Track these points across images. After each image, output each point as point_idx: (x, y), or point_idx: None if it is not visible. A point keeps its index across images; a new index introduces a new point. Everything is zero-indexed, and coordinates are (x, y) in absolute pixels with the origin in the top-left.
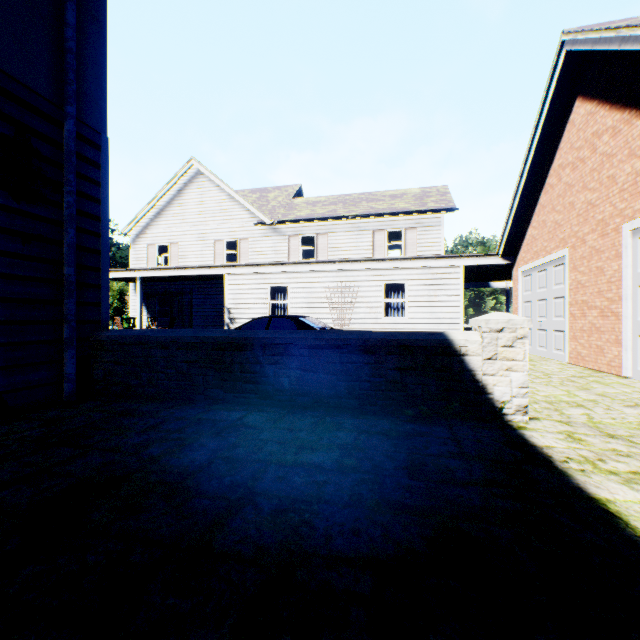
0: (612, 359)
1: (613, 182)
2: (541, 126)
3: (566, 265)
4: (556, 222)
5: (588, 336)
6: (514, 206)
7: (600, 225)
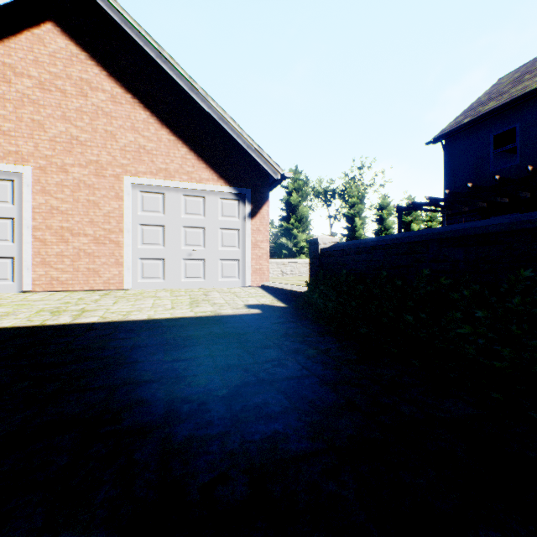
0: (113, 278)
1: (114, 139)
2: (5, 3)
3: (27, 185)
4: None
5: (75, 261)
6: None
7: (96, 166)
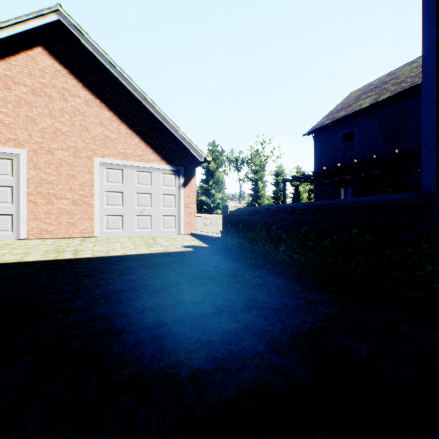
0: (86, 229)
1: (87, 131)
2: (10, 35)
3: (23, 163)
4: (2, 121)
5: (59, 217)
6: None
7: (74, 149)
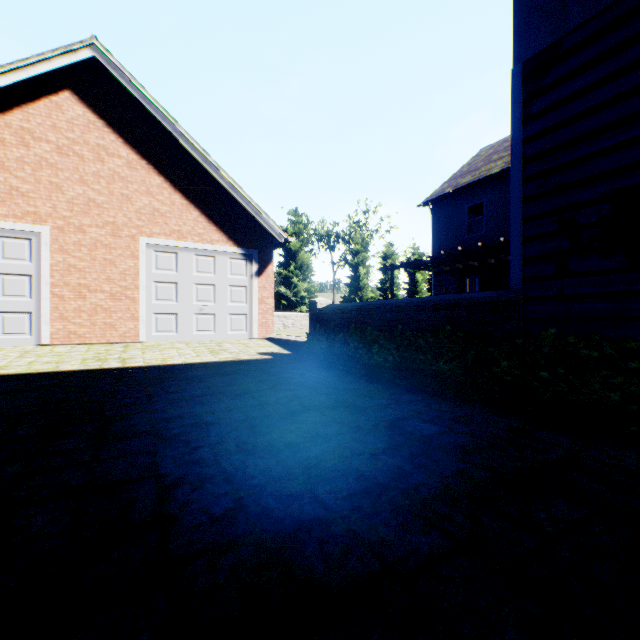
0: (129, 331)
1: (130, 202)
2: (31, 77)
3: (46, 244)
4: (18, 189)
5: (93, 316)
6: None
7: (112, 226)
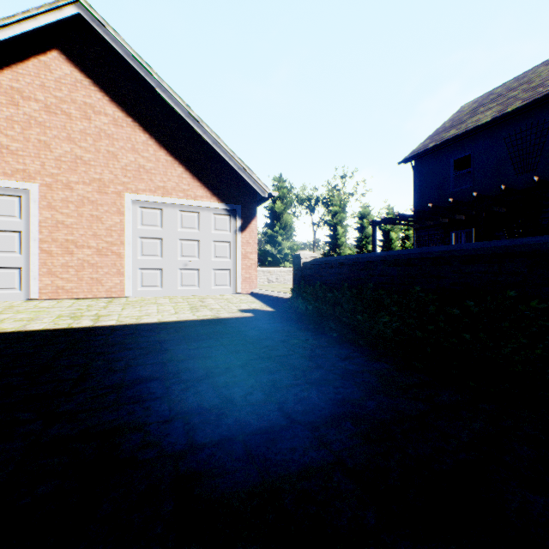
0: (115, 286)
1: (116, 159)
2: (17, 35)
3: (34, 201)
4: (8, 147)
5: (80, 271)
6: None
7: (99, 183)
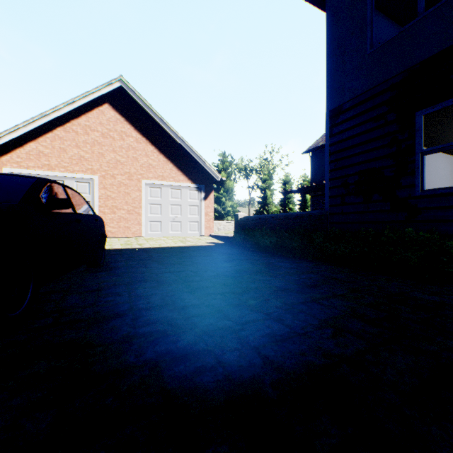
0: (137, 231)
1: (137, 161)
2: (91, 100)
3: (97, 185)
4: (84, 157)
5: (119, 222)
6: (37, 123)
7: (128, 174)
